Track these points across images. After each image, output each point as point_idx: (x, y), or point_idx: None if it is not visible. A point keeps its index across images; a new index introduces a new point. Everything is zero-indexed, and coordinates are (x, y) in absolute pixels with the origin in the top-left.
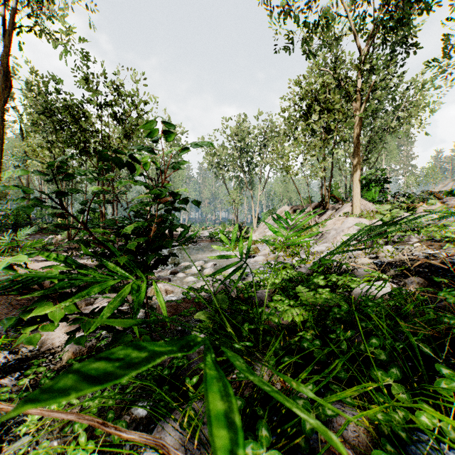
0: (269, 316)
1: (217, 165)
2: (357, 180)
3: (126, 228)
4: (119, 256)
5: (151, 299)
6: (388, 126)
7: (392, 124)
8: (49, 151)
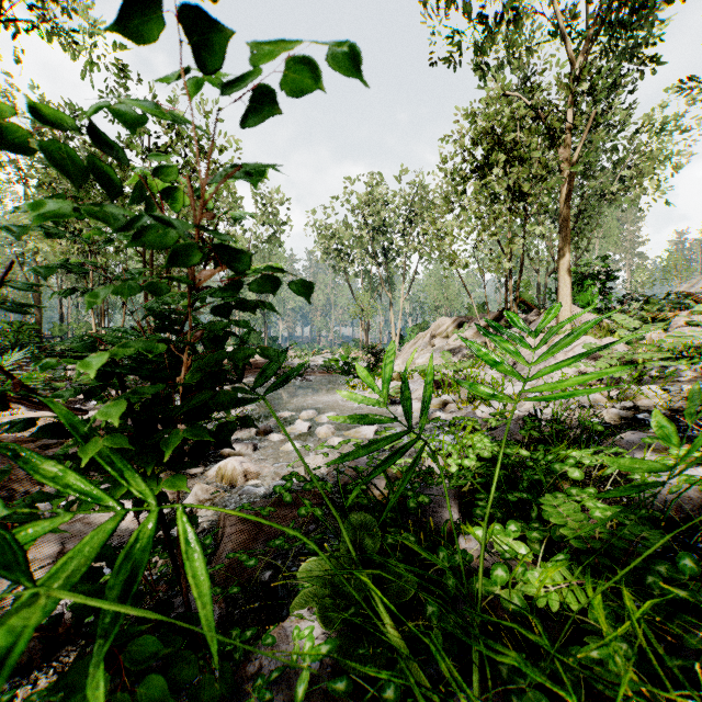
0: (492, 588)
1: (336, 253)
2: (566, 275)
3: (85, 360)
4: (83, 437)
5: (197, 523)
6: (606, 191)
7: (613, 188)
8: (65, 228)
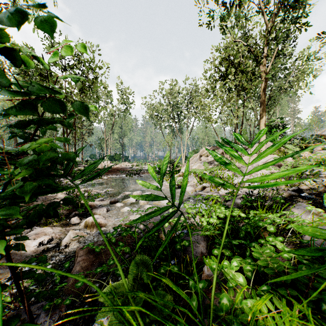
0: (220, 313)
1: (155, 117)
2: (263, 126)
3: None
4: None
5: (45, 261)
6: (282, 87)
7: (285, 86)
8: None
